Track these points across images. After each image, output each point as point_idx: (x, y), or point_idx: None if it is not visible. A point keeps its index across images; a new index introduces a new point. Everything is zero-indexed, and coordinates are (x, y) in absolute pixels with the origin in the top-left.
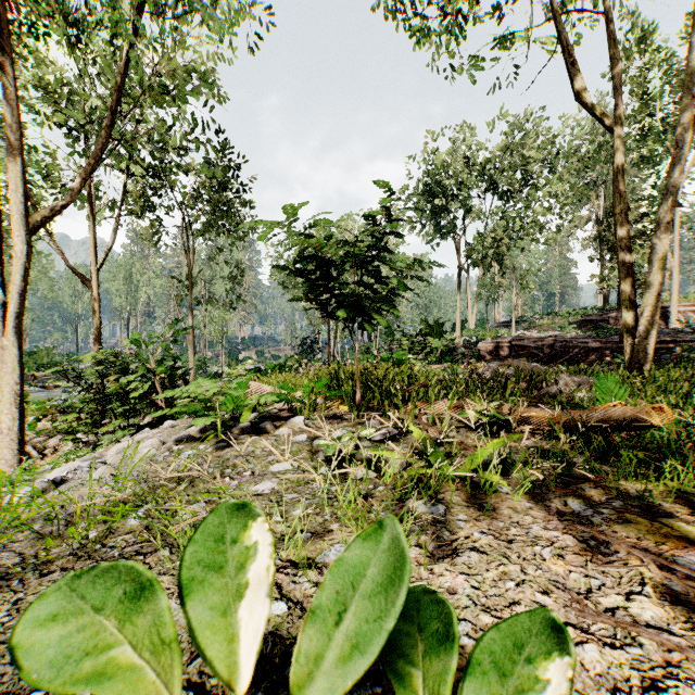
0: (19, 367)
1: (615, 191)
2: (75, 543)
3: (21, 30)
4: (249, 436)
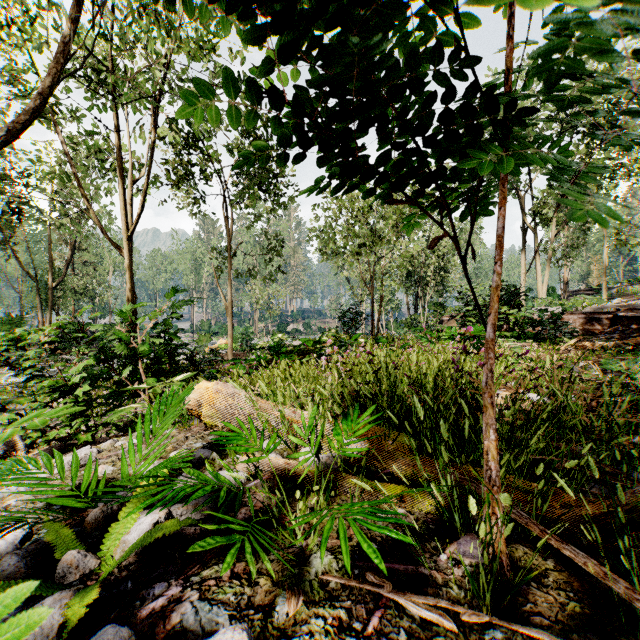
0: None
1: None
2: None
3: None
4: None
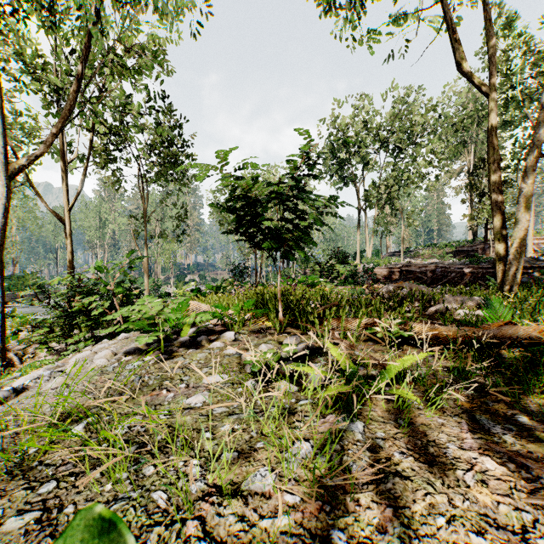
0: (0, 289)
1: (488, 145)
2: (15, 459)
3: (5, 14)
4: (187, 348)
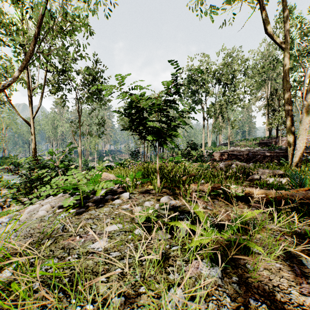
0: None
1: (283, 79)
2: None
3: None
4: (98, 204)
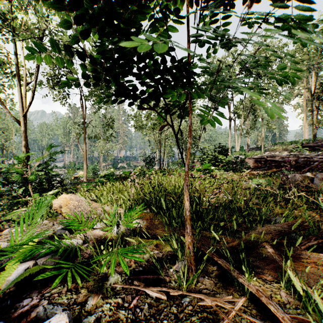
0: None
1: None
2: None
3: None
4: None
